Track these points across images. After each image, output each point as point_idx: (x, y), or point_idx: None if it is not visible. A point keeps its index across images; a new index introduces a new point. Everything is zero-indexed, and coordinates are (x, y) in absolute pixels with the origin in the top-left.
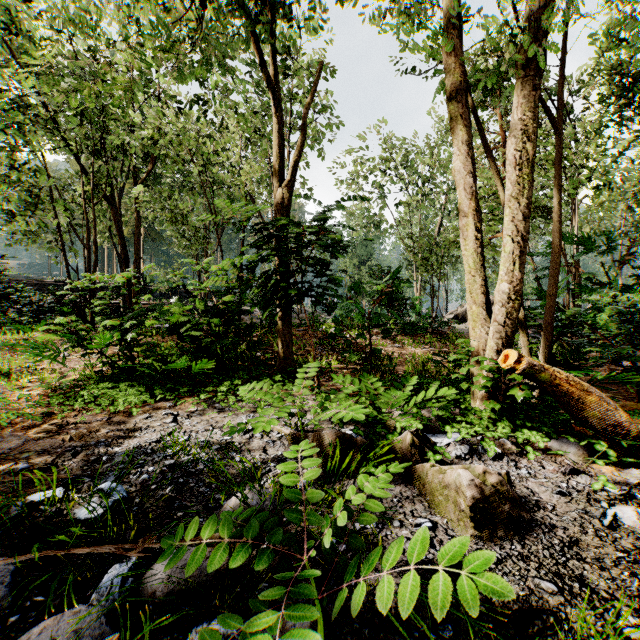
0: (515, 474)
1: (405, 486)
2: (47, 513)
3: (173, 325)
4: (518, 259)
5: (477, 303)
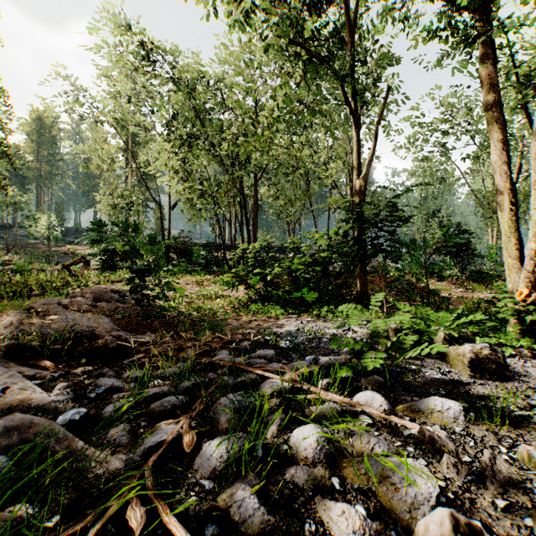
0: (519, 364)
1: (438, 360)
2: (272, 343)
3: (290, 271)
4: None
5: (511, 257)
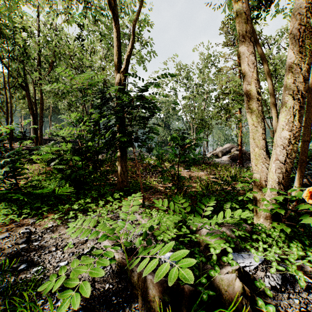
0: None
1: None
2: None
3: (48, 161)
4: (297, 112)
5: (259, 146)
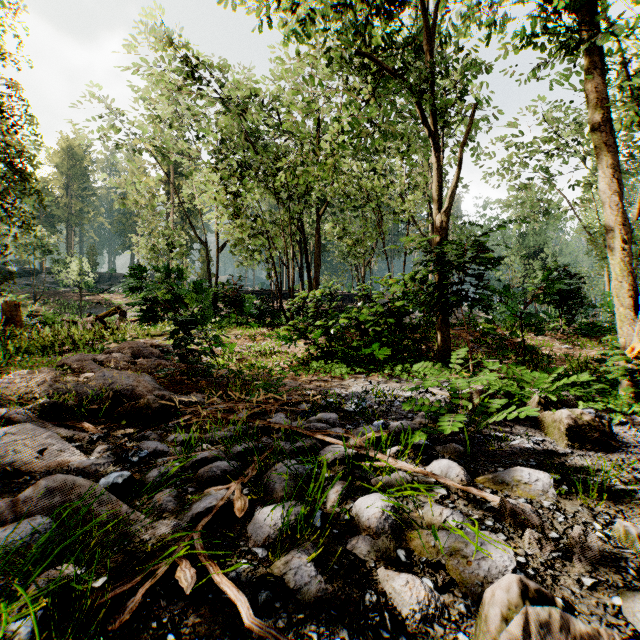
0: (630, 433)
1: (531, 427)
2: (335, 406)
3: (357, 324)
4: None
5: (624, 305)
